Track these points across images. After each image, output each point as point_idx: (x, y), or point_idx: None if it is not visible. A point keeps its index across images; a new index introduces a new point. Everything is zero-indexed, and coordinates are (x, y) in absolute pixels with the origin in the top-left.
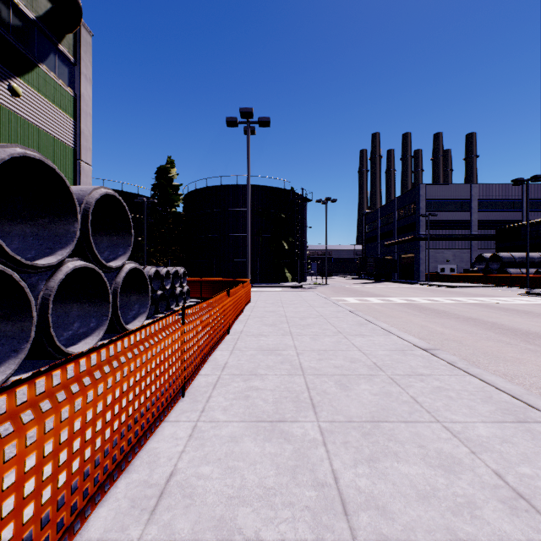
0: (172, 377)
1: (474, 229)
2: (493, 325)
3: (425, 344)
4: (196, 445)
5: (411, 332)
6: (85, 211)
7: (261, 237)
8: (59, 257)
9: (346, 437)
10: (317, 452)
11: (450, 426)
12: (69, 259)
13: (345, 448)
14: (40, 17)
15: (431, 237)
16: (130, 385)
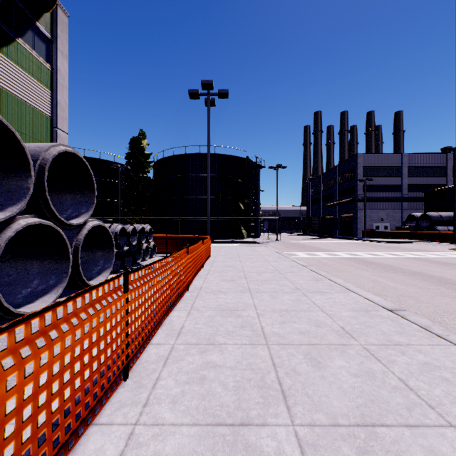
0: (105, 363)
1: (405, 192)
2: (440, 280)
3: (388, 303)
4: None
5: (364, 287)
6: (41, 167)
7: (220, 198)
8: (8, 213)
9: None
10: None
11: None
12: (22, 216)
13: None
14: None
15: (368, 199)
16: (68, 360)
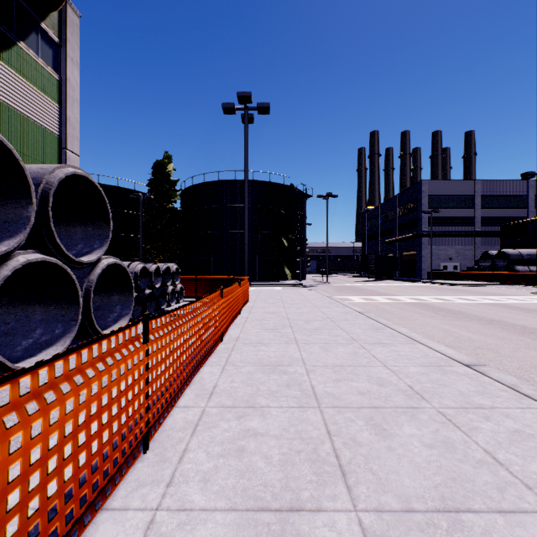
0: (118, 432)
1: (478, 226)
2: (524, 329)
3: (464, 357)
4: None
5: (434, 338)
6: (45, 193)
7: (260, 233)
8: (4, 248)
9: None
10: None
11: None
12: (21, 252)
13: None
14: None
15: (434, 234)
16: None
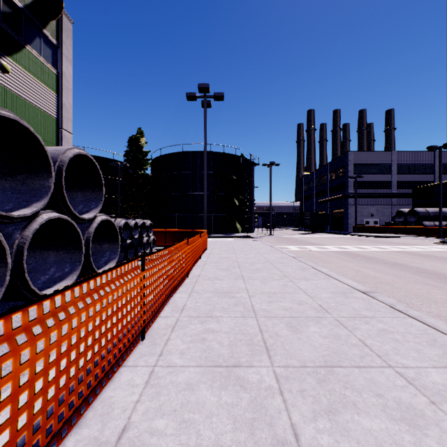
0: (130, 322)
1: (394, 188)
2: (418, 270)
3: (363, 287)
4: (152, 394)
5: (347, 276)
6: (59, 168)
7: (216, 195)
8: (34, 209)
9: (301, 384)
10: (274, 402)
11: (403, 372)
12: (44, 211)
13: (302, 397)
14: (27, 5)
15: (358, 196)
16: None
